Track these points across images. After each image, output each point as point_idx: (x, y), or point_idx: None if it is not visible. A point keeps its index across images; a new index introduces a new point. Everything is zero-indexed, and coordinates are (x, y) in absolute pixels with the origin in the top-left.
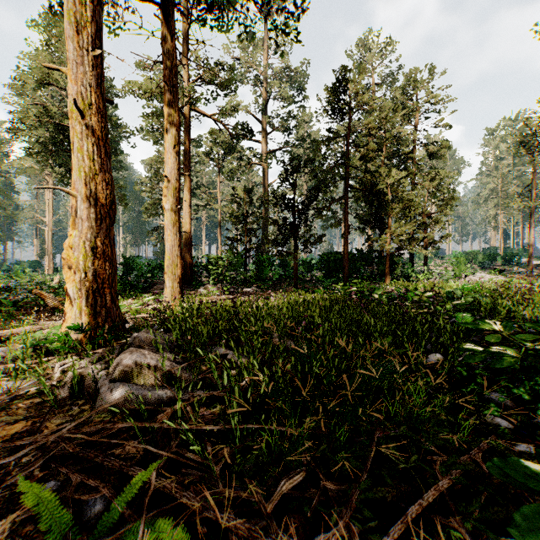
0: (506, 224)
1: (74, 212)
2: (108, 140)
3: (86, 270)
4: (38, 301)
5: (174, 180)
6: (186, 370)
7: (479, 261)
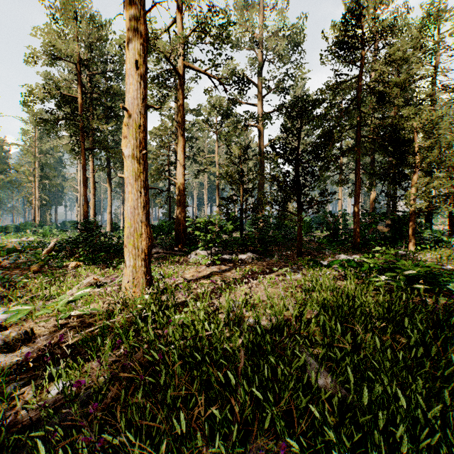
0: None
1: None
2: None
3: None
4: None
5: (136, 113)
6: None
7: None
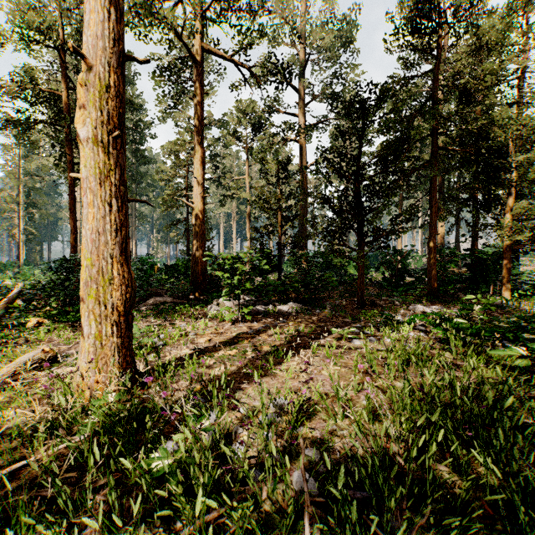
0: None
1: None
2: None
3: None
4: None
5: (101, 64)
6: None
7: None
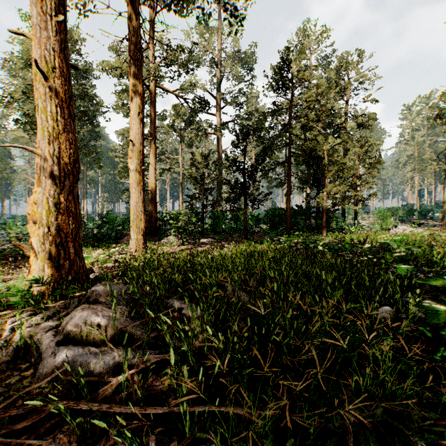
0: (421, 184)
1: (39, 170)
2: (72, 102)
3: (49, 225)
4: (18, 251)
5: (138, 143)
6: (139, 326)
7: (399, 216)
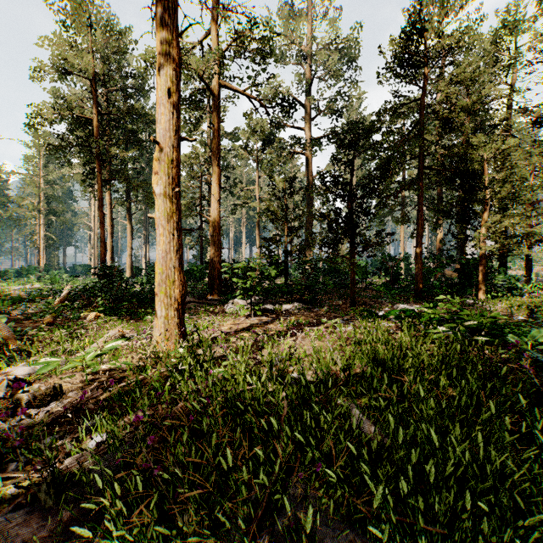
0: None
1: None
2: None
3: None
4: None
5: (168, 147)
6: None
7: None
